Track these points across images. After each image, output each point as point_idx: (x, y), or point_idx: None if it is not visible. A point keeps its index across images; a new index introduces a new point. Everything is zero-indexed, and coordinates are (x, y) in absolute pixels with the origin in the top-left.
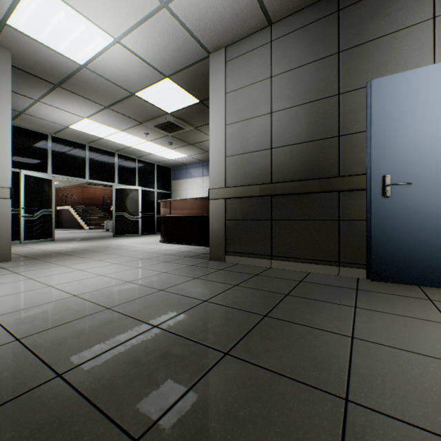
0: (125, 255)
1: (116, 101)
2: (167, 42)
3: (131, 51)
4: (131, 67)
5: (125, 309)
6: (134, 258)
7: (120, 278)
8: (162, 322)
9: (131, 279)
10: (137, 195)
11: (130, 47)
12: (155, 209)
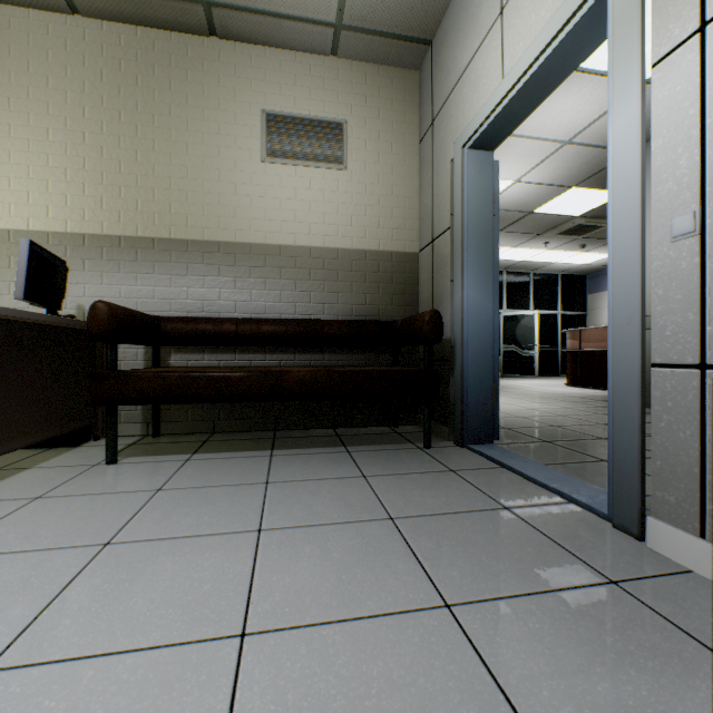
0: (522, 394)
1: (509, 224)
2: (571, 163)
3: (530, 182)
4: (529, 193)
5: (532, 419)
6: (532, 396)
7: (523, 406)
8: (561, 426)
9: (533, 408)
10: (531, 322)
11: (529, 181)
12: (558, 339)
